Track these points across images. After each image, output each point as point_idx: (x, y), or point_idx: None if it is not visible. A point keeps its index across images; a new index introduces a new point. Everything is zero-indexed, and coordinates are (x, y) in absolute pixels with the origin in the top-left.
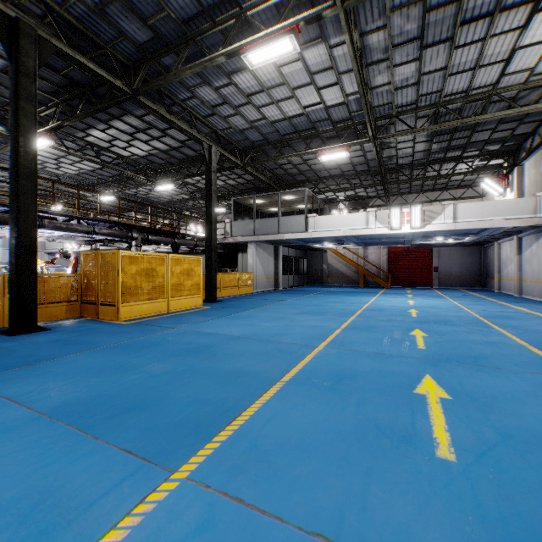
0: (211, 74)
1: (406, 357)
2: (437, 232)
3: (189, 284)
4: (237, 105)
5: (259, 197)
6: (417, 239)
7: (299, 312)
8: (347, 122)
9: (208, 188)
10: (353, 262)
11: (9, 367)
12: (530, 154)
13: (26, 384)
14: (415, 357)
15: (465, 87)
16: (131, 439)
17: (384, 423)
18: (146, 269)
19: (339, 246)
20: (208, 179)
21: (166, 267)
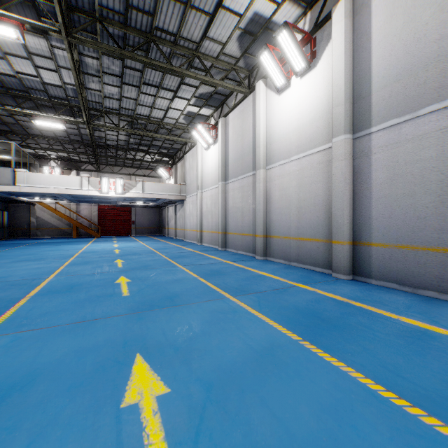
0: None
1: (112, 272)
2: (133, 198)
3: None
4: None
5: None
6: (120, 201)
7: (16, 261)
8: (64, 101)
9: None
10: (66, 216)
11: None
12: (180, 160)
13: None
14: (116, 271)
15: (147, 114)
16: None
17: (100, 294)
18: None
19: (51, 200)
20: None
21: None
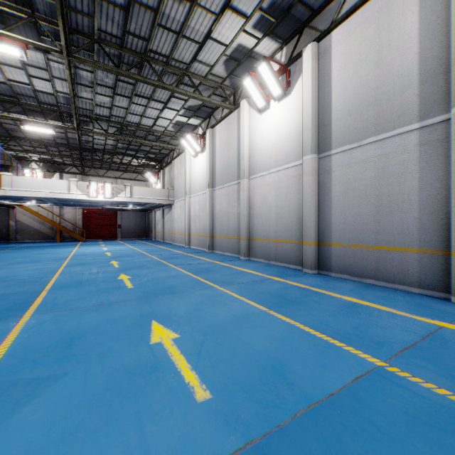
0: None
1: (111, 271)
2: (121, 202)
3: None
4: None
5: None
6: (107, 205)
7: (12, 263)
8: (54, 107)
9: None
10: (50, 220)
11: None
12: (168, 165)
13: None
14: (115, 270)
15: (137, 122)
16: None
17: (108, 287)
18: None
19: (34, 204)
20: None
21: None
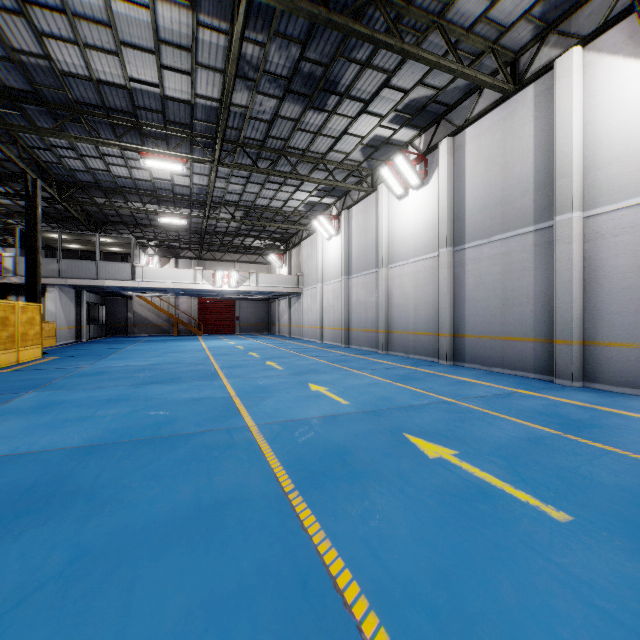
0: (74, 130)
1: (256, 359)
2: (245, 291)
3: (33, 333)
4: (85, 154)
5: (65, 233)
6: (229, 294)
7: (163, 353)
8: (186, 196)
9: (32, 226)
10: (167, 311)
11: (30, 388)
12: (295, 247)
13: (82, 386)
14: (259, 359)
15: (266, 204)
16: (194, 380)
17: (264, 368)
18: (4, 318)
19: (154, 294)
20: (32, 216)
21: (18, 315)
